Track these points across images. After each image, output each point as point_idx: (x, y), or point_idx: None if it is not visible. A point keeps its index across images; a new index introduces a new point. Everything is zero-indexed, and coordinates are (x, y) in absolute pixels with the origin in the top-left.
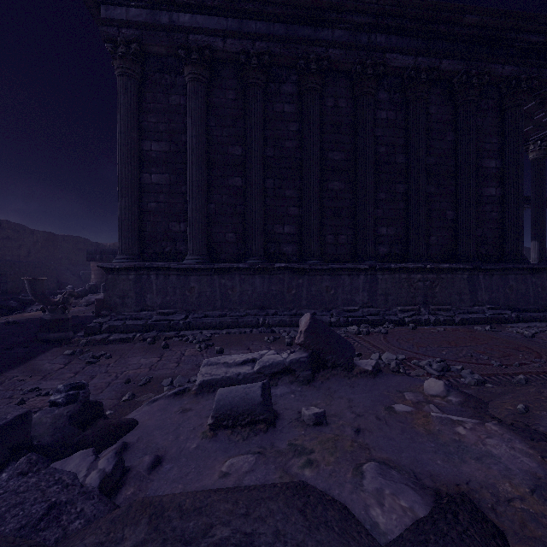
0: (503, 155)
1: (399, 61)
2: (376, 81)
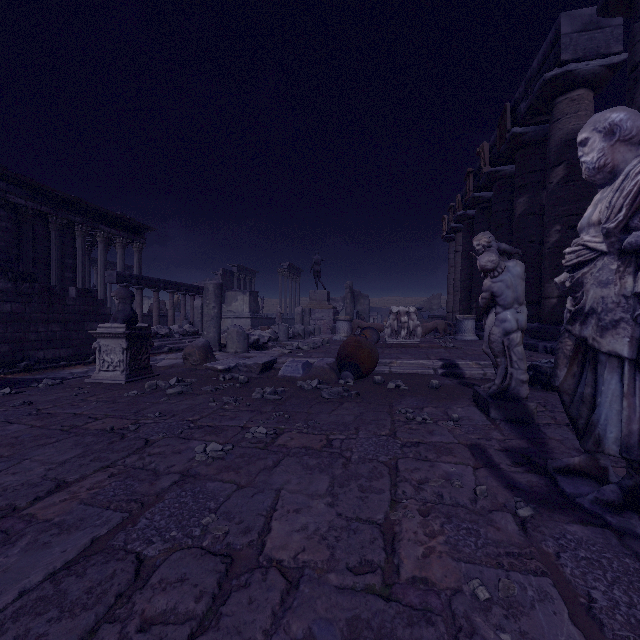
0: (77, 258)
1: (16, 200)
2: (0, 207)
